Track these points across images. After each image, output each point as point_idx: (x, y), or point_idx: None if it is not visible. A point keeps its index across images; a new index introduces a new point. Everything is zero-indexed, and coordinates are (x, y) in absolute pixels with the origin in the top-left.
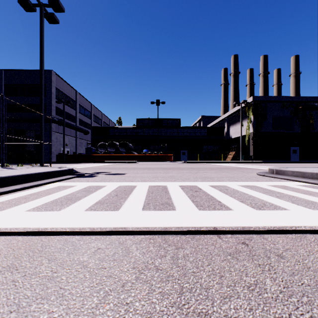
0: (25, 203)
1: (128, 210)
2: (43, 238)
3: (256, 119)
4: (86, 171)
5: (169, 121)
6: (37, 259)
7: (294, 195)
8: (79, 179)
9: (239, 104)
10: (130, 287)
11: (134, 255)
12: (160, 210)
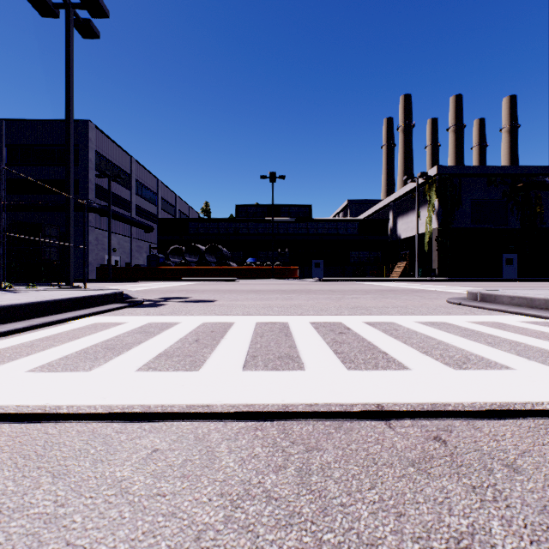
0: (28, 357)
1: (216, 369)
2: (51, 427)
3: (443, 205)
4: (147, 296)
5: (292, 209)
6: (31, 475)
7: (519, 340)
8: (132, 311)
9: (414, 180)
10: (213, 541)
11: (224, 464)
12: (275, 369)
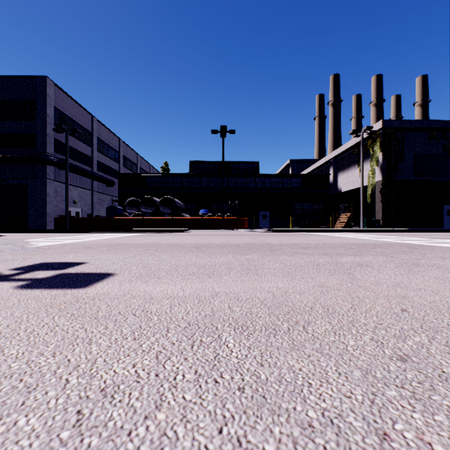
0: None
1: None
2: None
3: (387, 159)
4: (17, 261)
5: (241, 165)
6: None
7: None
8: None
9: (358, 134)
10: None
11: None
12: None
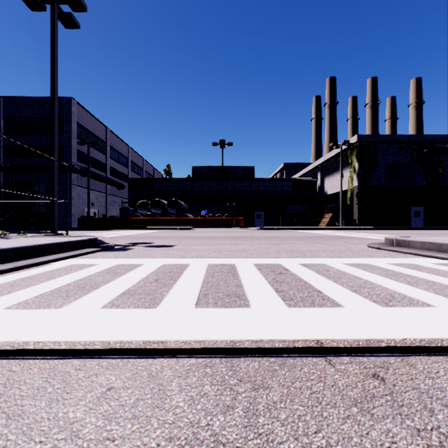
0: (9, 295)
1: (172, 307)
2: (15, 364)
3: (362, 167)
4: (118, 242)
5: (239, 170)
6: None
7: (434, 280)
8: (104, 254)
9: (338, 146)
10: None
11: (175, 404)
12: (224, 307)
